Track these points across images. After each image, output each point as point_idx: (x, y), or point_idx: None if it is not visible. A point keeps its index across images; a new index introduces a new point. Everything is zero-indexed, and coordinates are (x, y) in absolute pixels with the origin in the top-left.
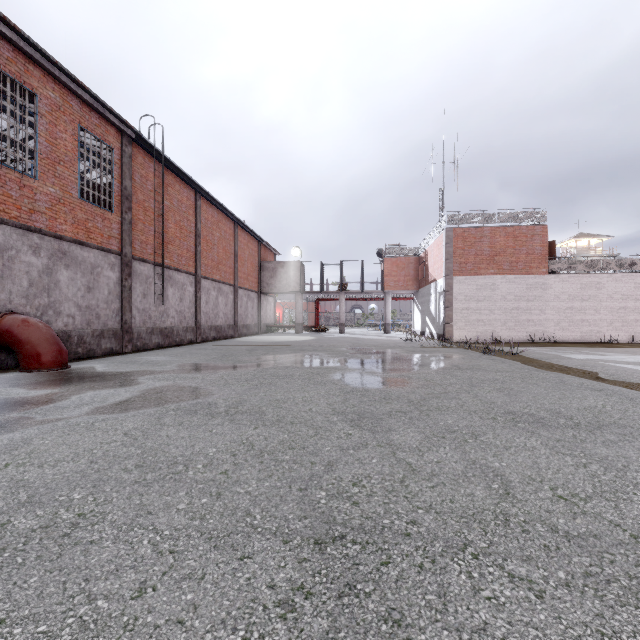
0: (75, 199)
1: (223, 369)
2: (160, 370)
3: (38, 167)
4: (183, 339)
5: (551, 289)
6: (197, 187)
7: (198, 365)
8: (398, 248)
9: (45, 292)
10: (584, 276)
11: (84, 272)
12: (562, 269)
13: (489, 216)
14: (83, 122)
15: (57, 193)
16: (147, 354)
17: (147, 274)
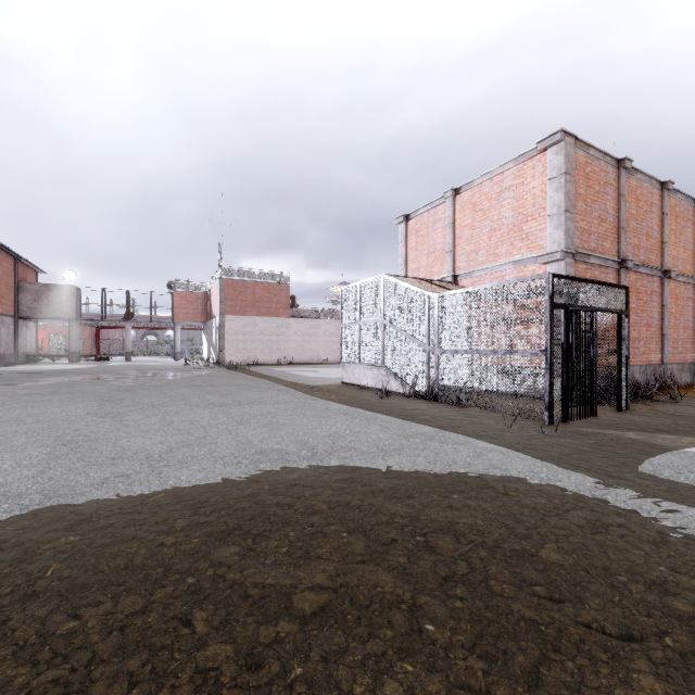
0: None
1: (20, 385)
2: None
3: None
4: None
5: (292, 328)
6: None
7: None
8: (187, 284)
9: None
10: (311, 320)
11: None
12: (298, 315)
13: (252, 273)
14: None
15: None
16: None
17: None
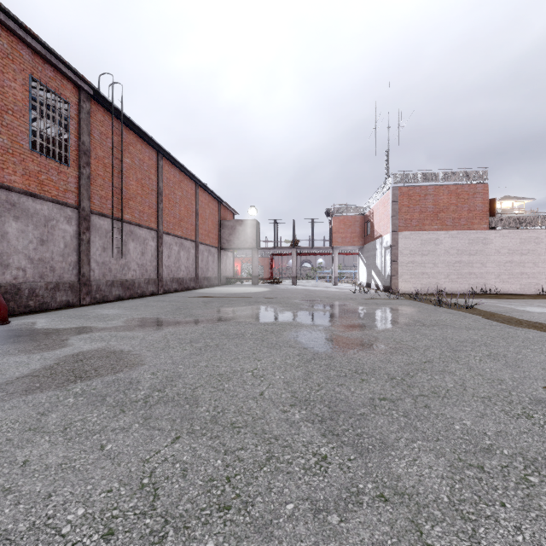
0: (26, 150)
1: (170, 325)
2: (102, 327)
3: None
4: (145, 291)
5: (492, 244)
6: (158, 148)
7: (146, 320)
8: (345, 207)
9: None
10: (523, 231)
11: (36, 224)
12: (502, 225)
13: (433, 175)
14: (35, 73)
15: (4, 142)
16: (103, 307)
17: (107, 228)
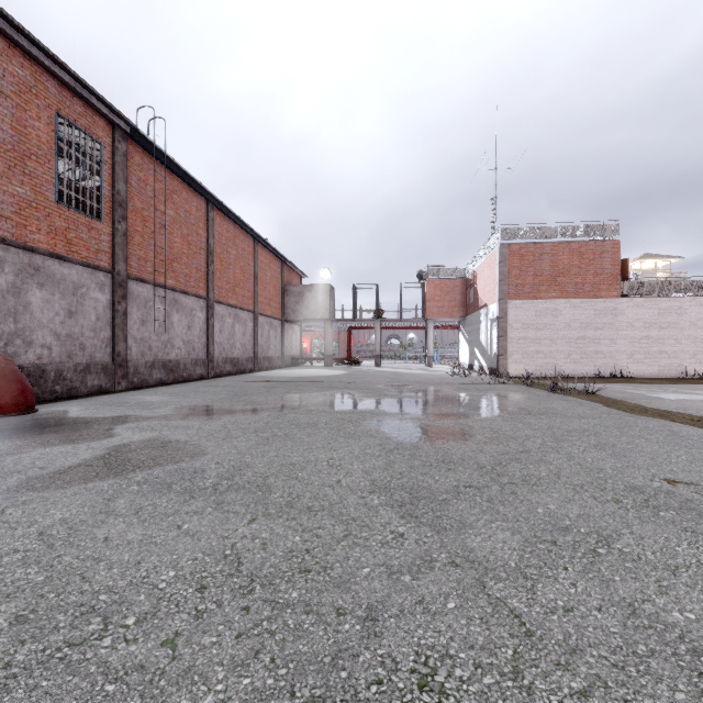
0: (52, 203)
1: (229, 414)
2: (149, 415)
3: (1, 161)
4: (192, 374)
5: (623, 315)
6: (208, 196)
7: (200, 408)
8: (442, 269)
9: (11, 317)
10: (662, 300)
11: (64, 293)
12: (636, 292)
13: (550, 230)
14: (62, 109)
15: (27, 194)
16: (143, 393)
17: (146, 297)
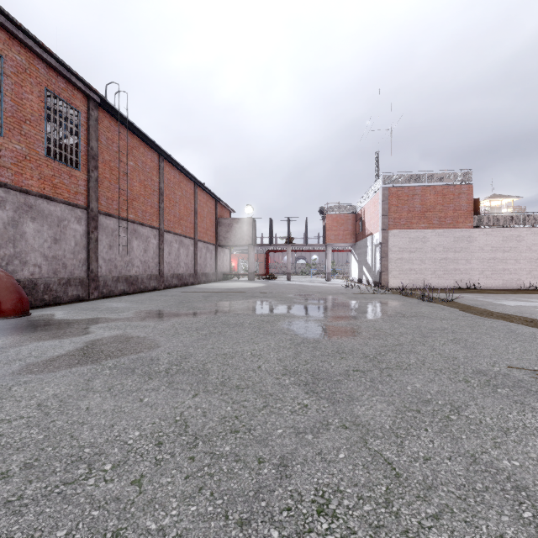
0: (41, 156)
1: (176, 316)
2: (115, 317)
3: (3, 125)
4: (147, 286)
5: (476, 241)
6: (160, 150)
7: (154, 312)
8: (338, 206)
9: (10, 243)
10: (505, 230)
11: (51, 225)
12: (486, 224)
13: (420, 176)
14: (50, 85)
15: (23, 150)
16: (110, 300)
17: (113, 227)
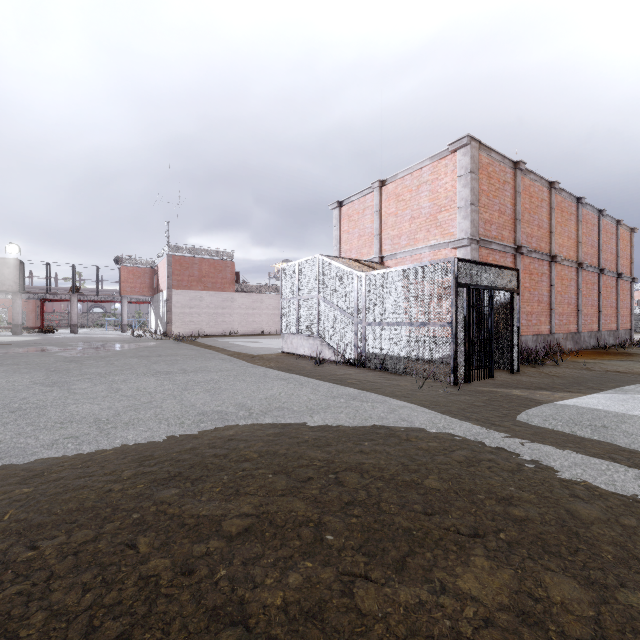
0: None
1: None
2: None
3: None
4: None
5: (236, 302)
6: None
7: None
8: (135, 259)
9: None
10: (254, 295)
11: None
12: (243, 290)
13: (199, 250)
14: None
15: None
16: None
17: None
